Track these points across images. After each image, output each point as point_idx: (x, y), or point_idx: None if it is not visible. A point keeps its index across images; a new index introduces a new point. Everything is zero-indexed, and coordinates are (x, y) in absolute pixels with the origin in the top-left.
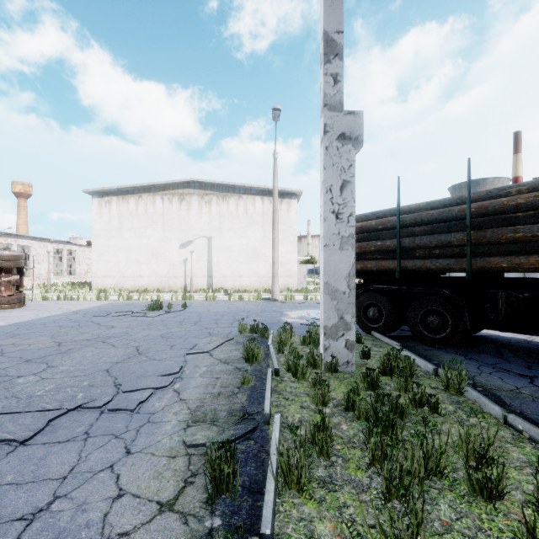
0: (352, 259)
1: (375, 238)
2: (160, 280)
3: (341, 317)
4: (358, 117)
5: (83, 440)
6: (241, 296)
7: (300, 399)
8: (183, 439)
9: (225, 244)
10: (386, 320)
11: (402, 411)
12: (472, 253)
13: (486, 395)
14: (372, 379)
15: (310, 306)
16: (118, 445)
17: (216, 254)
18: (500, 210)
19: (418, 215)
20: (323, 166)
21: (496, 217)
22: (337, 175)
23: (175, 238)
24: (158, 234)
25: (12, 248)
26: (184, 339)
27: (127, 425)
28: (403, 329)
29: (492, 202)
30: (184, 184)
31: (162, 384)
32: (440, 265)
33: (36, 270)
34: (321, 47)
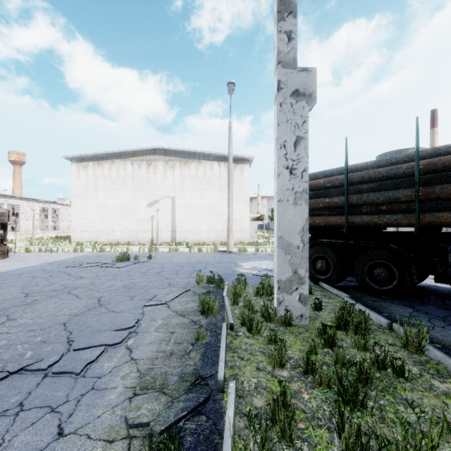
0: (306, 214)
1: (323, 196)
2: (130, 234)
3: (295, 271)
4: (311, 74)
5: (14, 416)
6: (200, 248)
7: (255, 359)
8: (125, 415)
9: (186, 203)
10: (334, 272)
11: (367, 377)
12: (419, 209)
13: (447, 353)
14: (329, 336)
15: (261, 257)
16: (51, 422)
17: (179, 212)
18: (450, 166)
19: (366, 173)
20: (277, 122)
21: (444, 174)
22: (291, 131)
23: (143, 198)
24: (129, 194)
25: (3, 207)
26: (145, 290)
27: (68, 394)
28: (348, 280)
29: (441, 159)
30: (151, 151)
31: (115, 340)
32: (387, 220)
33: (24, 226)
34: (275, 6)
